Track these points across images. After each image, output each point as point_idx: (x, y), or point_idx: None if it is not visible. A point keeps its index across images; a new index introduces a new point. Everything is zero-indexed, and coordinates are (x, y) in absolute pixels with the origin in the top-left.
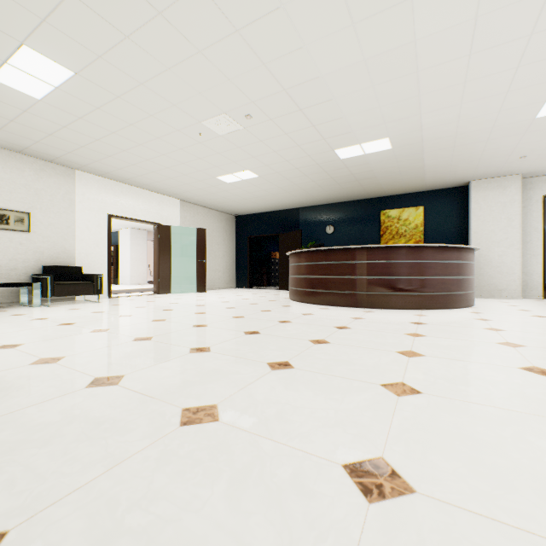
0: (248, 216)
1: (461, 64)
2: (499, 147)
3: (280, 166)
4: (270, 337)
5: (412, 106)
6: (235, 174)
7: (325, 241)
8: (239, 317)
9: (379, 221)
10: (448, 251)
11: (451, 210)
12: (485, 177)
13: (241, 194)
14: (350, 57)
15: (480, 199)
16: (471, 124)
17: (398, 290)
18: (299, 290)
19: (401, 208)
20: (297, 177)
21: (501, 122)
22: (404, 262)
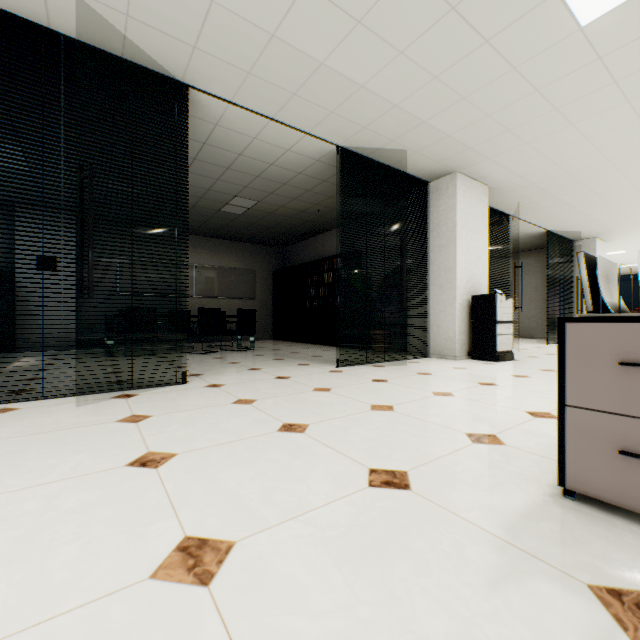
0: None
1: None
2: None
3: None
4: None
5: None
6: None
7: None
8: None
9: None
10: None
11: None
12: None
13: None
14: (632, 257)
15: None
16: None
17: None
18: None
19: None
20: None
21: None
22: None
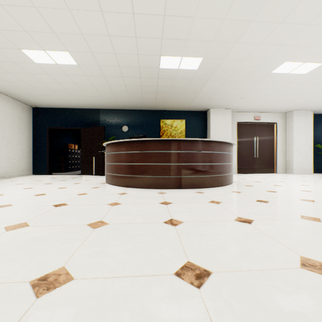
0: (48, 109)
1: (296, 0)
2: (241, 88)
3: (105, 58)
4: (249, 282)
5: (240, 30)
6: (50, 52)
7: (121, 137)
8: (101, 225)
9: (159, 126)
10: (230, 146)
11: (199, 124)
12: (217, 108)
13: (47, 83)
14: None
15: (215, 119)
16: (247, 65)
17: (210, 173)
18: (124, 176)
19: (173, 119)
20: (114, 76)
21: (258, 69)
22: (213, 152)
